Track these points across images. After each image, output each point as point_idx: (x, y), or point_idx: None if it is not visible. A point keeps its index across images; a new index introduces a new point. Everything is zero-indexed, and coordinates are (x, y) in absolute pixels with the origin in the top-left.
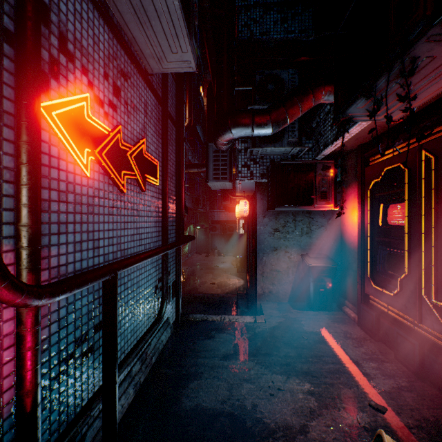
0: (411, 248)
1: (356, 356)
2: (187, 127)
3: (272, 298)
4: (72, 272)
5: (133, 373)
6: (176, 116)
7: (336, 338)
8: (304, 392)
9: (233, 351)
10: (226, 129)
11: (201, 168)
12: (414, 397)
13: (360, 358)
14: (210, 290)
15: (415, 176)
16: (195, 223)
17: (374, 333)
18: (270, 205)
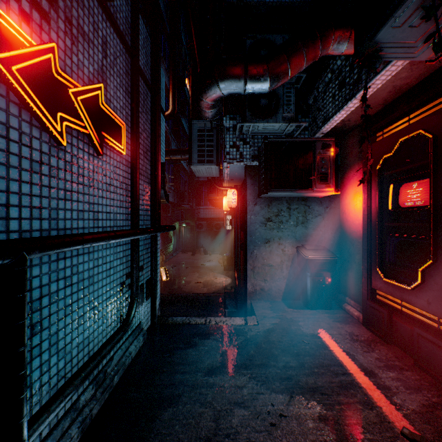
0: (436, 231)
1: (369, 364)
2: (171, 115)
3: (264, 296)
4: None
5: (81, 404)
6: (151, 78)
7: (342, 341)
8: (315, 418)
9: (220, 362)
10: (211, 81)
11: (184, 155)
12: None
13: (375, 366)
14: (196, 289)
15: None
16: (181, 220)
17: (386, 334)
18: (262, 190)
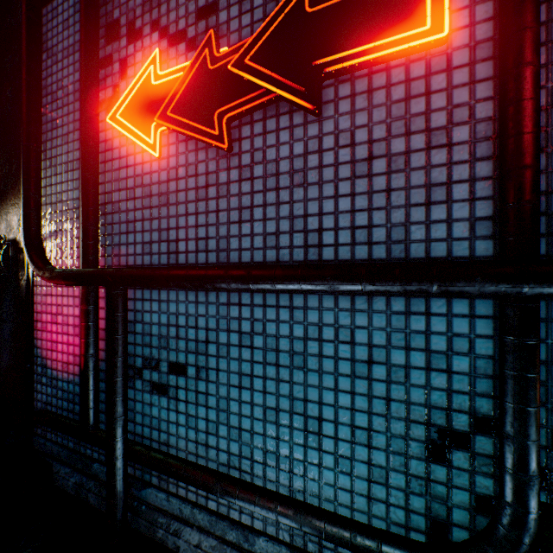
0: None
1: None
2: None
3: None
4: None
5: (259, 547)
6: None
7: None
8: None
9: None
10: None
11: None
12: None
13: None
14: None
15: None
16: None
17: None
18: None
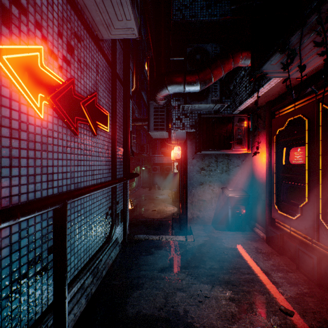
0: (310, 181)
1: (266, 268)
2: (134, 91)
3: (199, 221)
4: (25, 201)
5: (86, 286)
6: (124, 78)
7: (250, 252)
8: (227, 299)
9: (168, 264)
10: (163, 86)
11: (144, 122)
12: (315, 302)
13: (270, 269)
14: (152, 215)
15: (313, 124)
16: (141, 165)
17: (279, 248)
18: (197, 149)
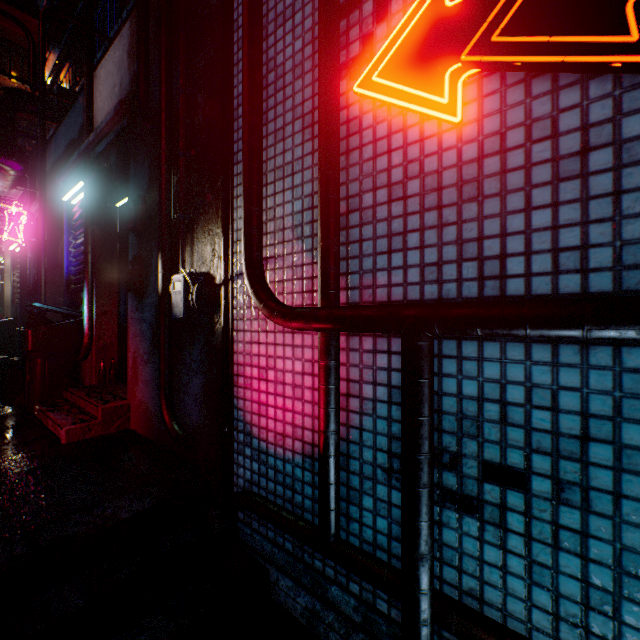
0: None
1: None
2: None
3: None
4: None
5: None
6: None
7: None
8: None
9: None
10: None
11: None
12: None
13: None
14: None
15: None
16: None
17: None
18: None
